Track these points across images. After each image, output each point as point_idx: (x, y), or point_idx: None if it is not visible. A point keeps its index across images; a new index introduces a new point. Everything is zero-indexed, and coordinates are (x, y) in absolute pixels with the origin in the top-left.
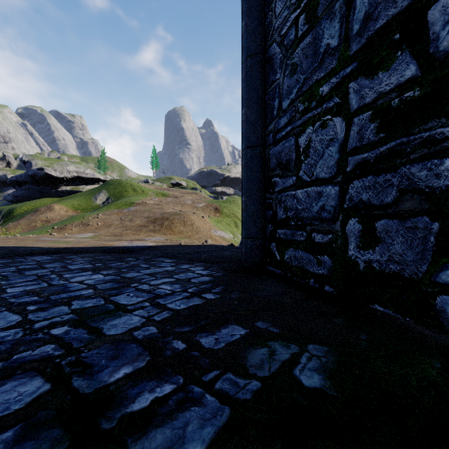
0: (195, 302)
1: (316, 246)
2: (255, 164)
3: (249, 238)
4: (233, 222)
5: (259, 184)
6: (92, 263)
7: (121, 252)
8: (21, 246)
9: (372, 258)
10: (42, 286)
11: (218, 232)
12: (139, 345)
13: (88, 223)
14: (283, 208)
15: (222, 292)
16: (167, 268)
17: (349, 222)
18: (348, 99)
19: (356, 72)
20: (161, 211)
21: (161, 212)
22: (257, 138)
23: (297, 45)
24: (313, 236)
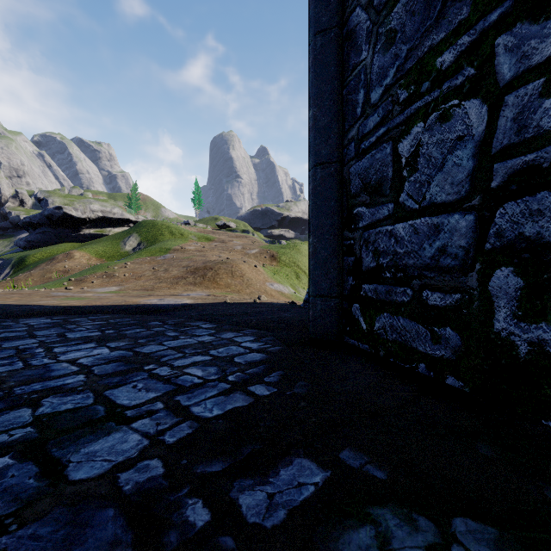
0: (237, 401)
1: (429, 312)
2: (328, 189)
3: (319, 296)
4: (294, 273)
5: (334, 218)
6: (101, 329)
7: (146, 313)
8: (20, 304)
9: (546, 337)
10: (13, 368)
11: (275, 285)
12: (120, 512)
13: (113, 274)
14: (372, 251)
15: (280, 381)
16: (202, 338)
17: (495, 274)
18: (493, 65)
19: (510, 16)
20: (204, 259)
21: (203, 261)
22: (332, 151)
23: (395, 0)
24: (425, 295)
